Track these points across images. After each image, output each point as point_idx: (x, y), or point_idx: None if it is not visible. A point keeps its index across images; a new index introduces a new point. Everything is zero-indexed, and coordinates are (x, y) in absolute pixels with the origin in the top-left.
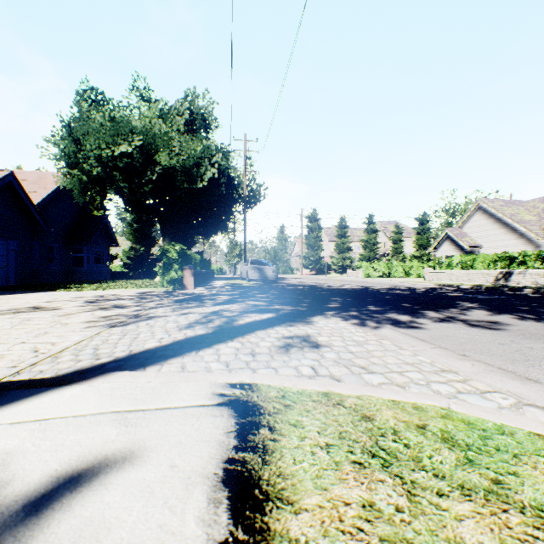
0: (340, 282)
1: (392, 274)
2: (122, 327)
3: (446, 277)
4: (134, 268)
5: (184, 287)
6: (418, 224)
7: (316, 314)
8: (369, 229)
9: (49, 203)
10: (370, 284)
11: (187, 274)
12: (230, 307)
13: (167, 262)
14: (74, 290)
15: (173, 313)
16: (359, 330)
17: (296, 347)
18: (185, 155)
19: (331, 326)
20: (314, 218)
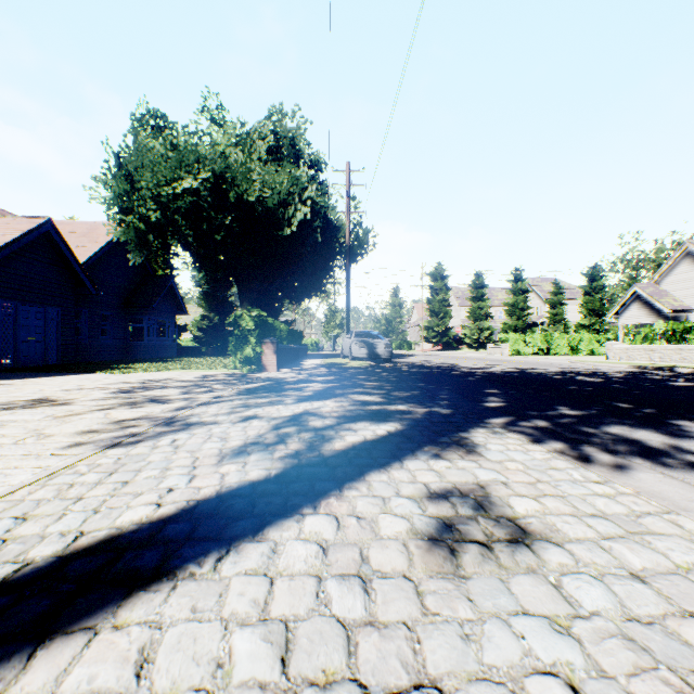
0: (481, 362)
1: (552, 351)
2: (126, 448)
3: (643, 355)
4: (207, 342)
5: (264, 369)
6: (587, 281)
7: (474, 426)
8: (516, 288)
9: (101, 260)
10: (526, 365)
11: (267, 350)
12: (322, 406)
13: (239, 333)
14: (119, 372)
15: (229, 416)
16: (587, 473)
17: (473, 543)
18: (268, 191)
19: (519, 460)
20: (439, 274)
